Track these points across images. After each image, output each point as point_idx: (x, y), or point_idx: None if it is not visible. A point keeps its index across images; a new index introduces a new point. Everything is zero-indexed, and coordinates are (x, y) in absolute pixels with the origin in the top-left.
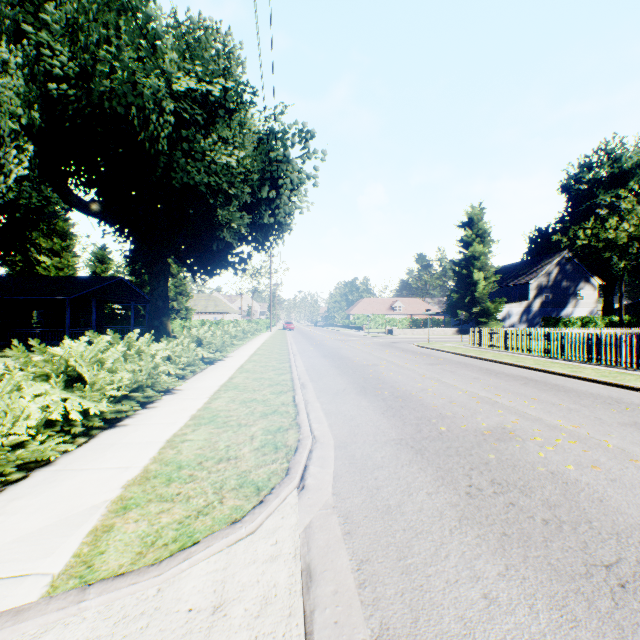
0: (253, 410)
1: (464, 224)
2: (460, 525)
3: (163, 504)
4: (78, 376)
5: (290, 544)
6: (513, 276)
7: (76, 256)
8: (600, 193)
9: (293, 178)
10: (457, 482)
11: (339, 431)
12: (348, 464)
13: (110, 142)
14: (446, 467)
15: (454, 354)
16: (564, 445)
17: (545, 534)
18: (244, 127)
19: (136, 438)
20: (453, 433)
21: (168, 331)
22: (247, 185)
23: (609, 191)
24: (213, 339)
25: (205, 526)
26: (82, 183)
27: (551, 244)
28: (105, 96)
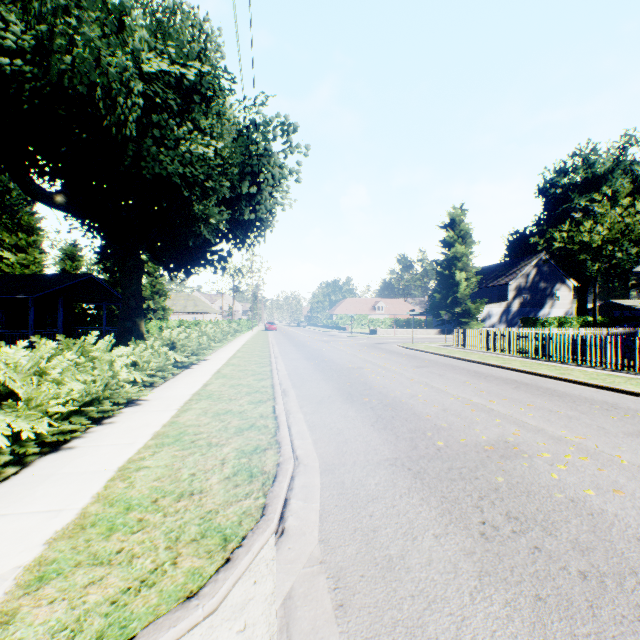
0: (227, 425)
1: (446, 225)
2: (481, 585)
3: (95, 570)
4: (10, 391)
5: (263, 630)
6: (493, 277)
7: (43, 252)
8: (575, 197)
9: (275, 173)
10: (467, 518)
11: (325, 449)
12: (337, 495)
13: (73, 127)
14: (451, 496)
15: (439, 355)
16: (575, 462)
17: (588, 595)
18: (223, 117)
19: (81, 466)
20: (452, 449)
21: (141, 332)
22: (226, 179)
23: (583, 195)
24: (188, 341)
25: (147, 607)
26: (46, 173)
27: (529, 246)
28: (66, 75)
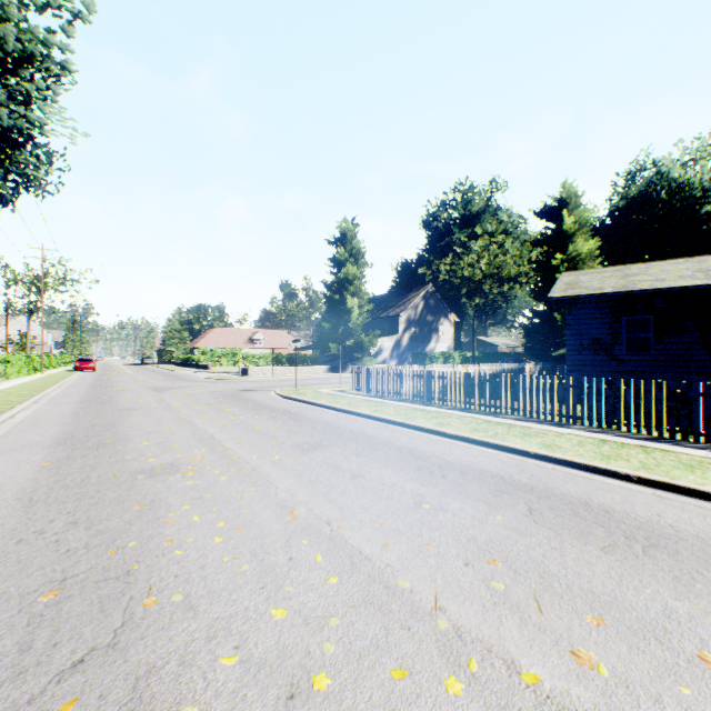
0: None
1: (337, 240)
2: None
3: None
4: None
5: None
6: (384, 308)
7: None
8: (456, 232)
9: (4, 34)
10: None
11: None
12: None
13: None
14: None
15: (338, 410)
16: None
17: None
18: None
19: None
20: None
21: None
22: None
23: (464, 230)
24: None
25: None
26: None
27: (416, 278)
28: None
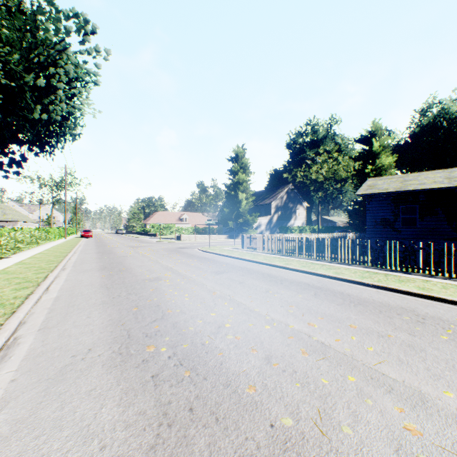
0: None
1: (233, 158)
2: None
3: None
4: None
5: None
6: (261, 199)
7: None
8: (307, 151)
9: (69, 70)
10: None
11: None
12: None
13: None
14: None
15: (233, 258)
16: None
17: None
18: None
19: None
20: None
21: None
22: (1, 62)
23: (312, 150)
24: None
25: None
26: None
27: (282, 180)
28: None
